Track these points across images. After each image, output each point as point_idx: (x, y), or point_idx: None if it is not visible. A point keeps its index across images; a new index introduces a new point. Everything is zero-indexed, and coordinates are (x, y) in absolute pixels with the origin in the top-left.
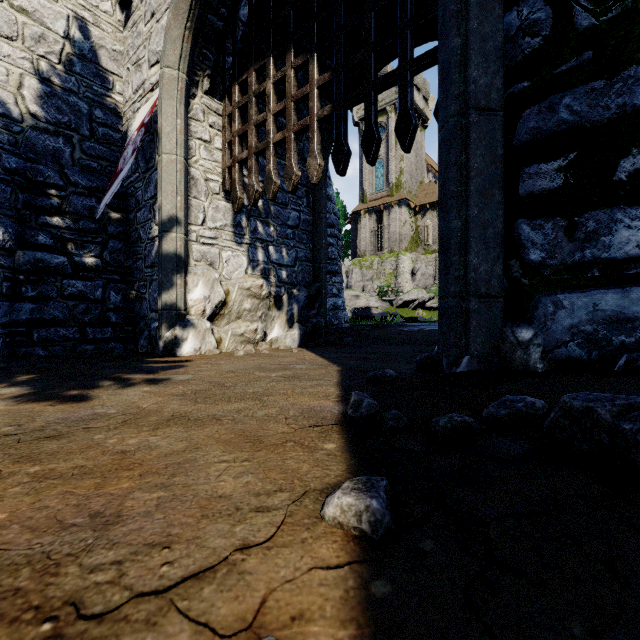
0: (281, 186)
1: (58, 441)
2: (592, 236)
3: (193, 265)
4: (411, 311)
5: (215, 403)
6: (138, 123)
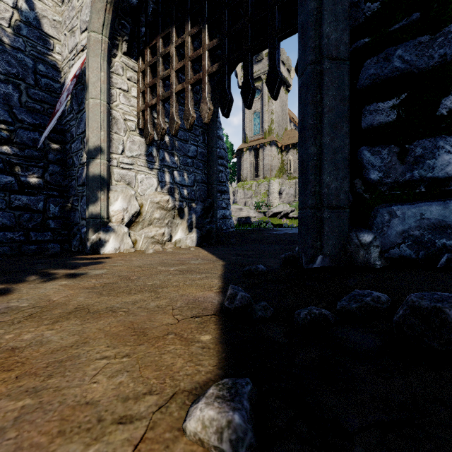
0: (183, 127)
1: None
2: (419, 160)
3: (114, 184)
4: (278, 220)
5: (117, 295)
6: (72, 75)
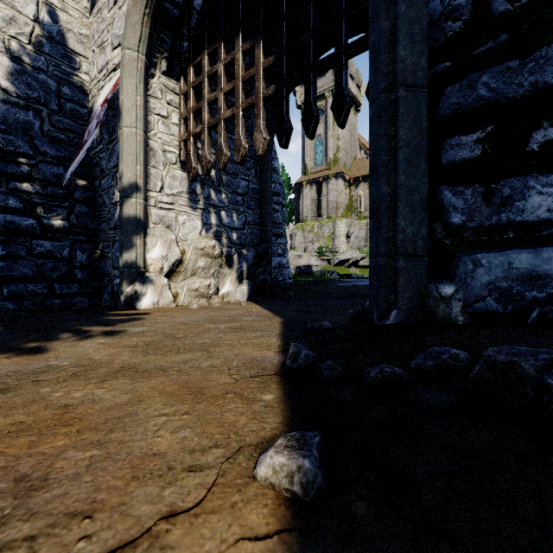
0: (232, 158)
1: (4, 395)
2: (507, 201)
3: (152, 227)
4: (346, 269)
5: (164, 354)
6: (102, 99)
